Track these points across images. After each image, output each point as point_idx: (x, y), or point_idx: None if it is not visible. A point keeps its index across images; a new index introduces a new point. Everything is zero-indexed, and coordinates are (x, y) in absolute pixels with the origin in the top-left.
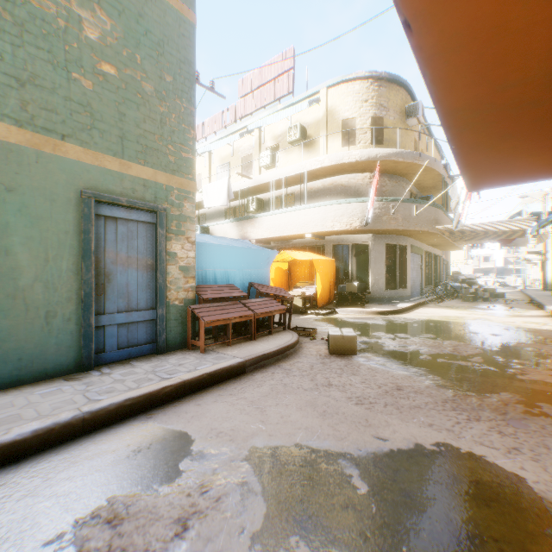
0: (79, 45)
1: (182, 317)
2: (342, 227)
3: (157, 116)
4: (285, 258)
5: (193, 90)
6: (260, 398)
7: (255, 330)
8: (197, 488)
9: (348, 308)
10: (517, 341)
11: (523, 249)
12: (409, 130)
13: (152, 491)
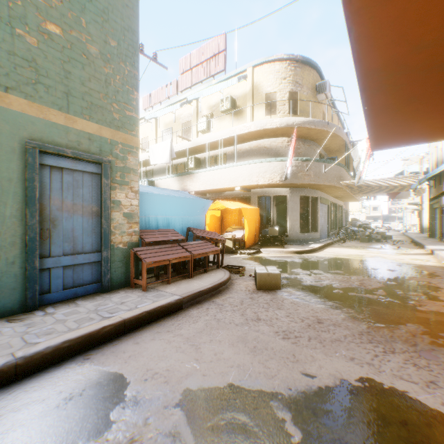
0: (24, 3)
1: (126, 259)
2: (266, 181)
3: (102, 77)
4: (219, 207)
5: (136, 56)
6: (196, 334)
7: (192, 269)
8: (127, 443)
9: (271, 248)
10: (410, 275)
11: (405, 201)
12: (318, 104)
13: None
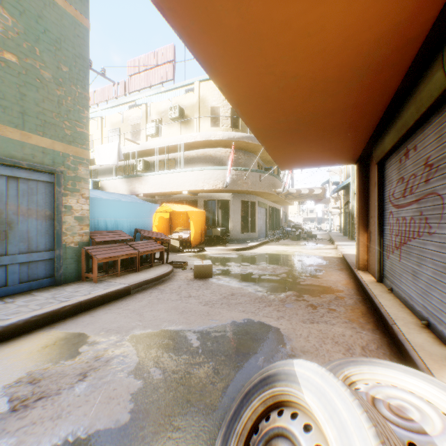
0: None
1: (77, 256)
2: (210, 187)
3: (55, 98)
4: (167, 209)
5: (87, 79)
6: (140, 308)
7: (139, 264)
8: (93, 358)
9: (214, 247)
10: (311, 263)
11: (330, 205)
12: None
13: (60, 364)
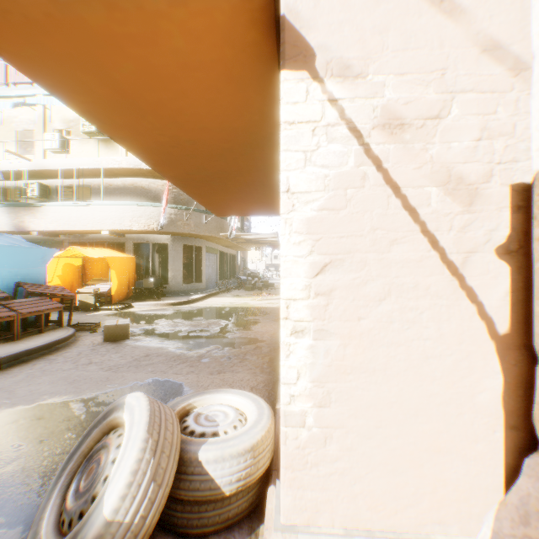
0: None
1: None
2: (141, 227)
3: None
4: (78, 254)
5: None
6: (14, 384)
7: (21, 330)
8: None
9: (145, 302)
10: (252, 315)
11: None
12: None
13: None
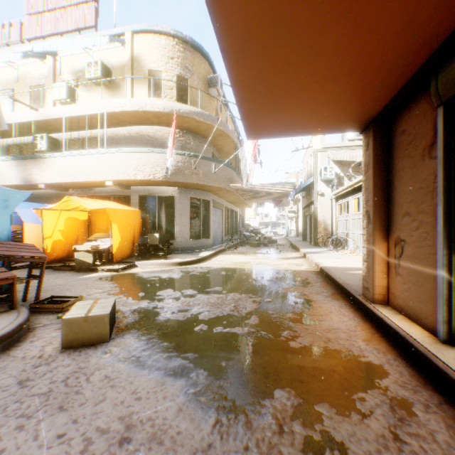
0: None
1: None
2: (145, 176)
3: None
4: (81, 206)
5: None
6: None
7: None
8: None
9: (150, 260)
10: (287, 285)
11: (287, 209)
12: (211, 99)
13: None
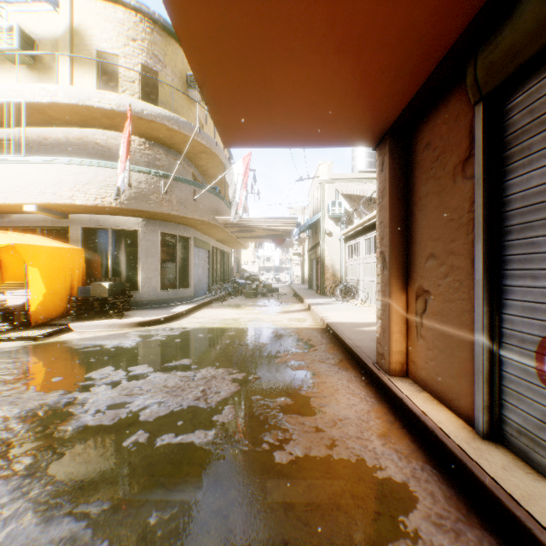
0: None
1: None
2: (90, 200)
3: None
4: None
5: None
6: None
7: None
8: None
9: (95, 321)
10: (284, 351)
11: (291, 251)
12: (192, 105)
13: None
